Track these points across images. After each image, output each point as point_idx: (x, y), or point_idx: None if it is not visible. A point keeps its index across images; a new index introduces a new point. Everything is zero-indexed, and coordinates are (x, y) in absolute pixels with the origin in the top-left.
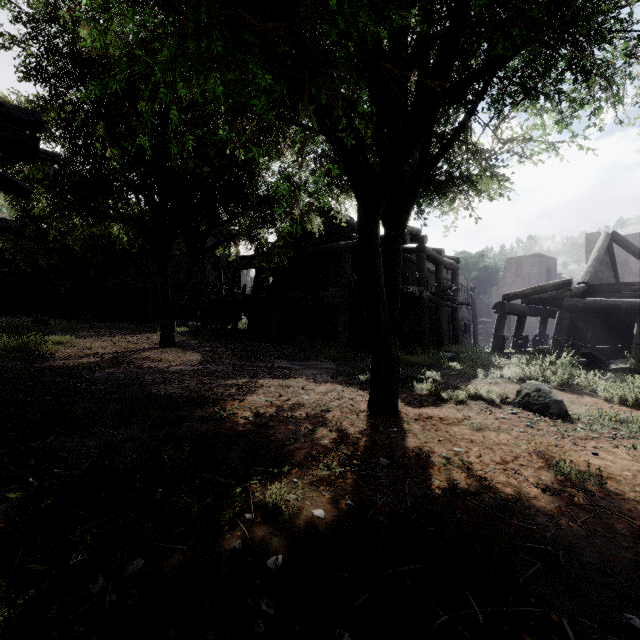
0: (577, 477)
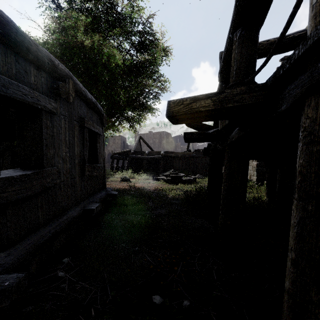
0: (132, 186)
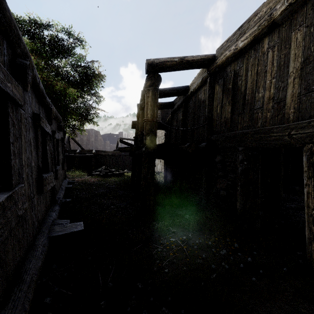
0: (73, 180)
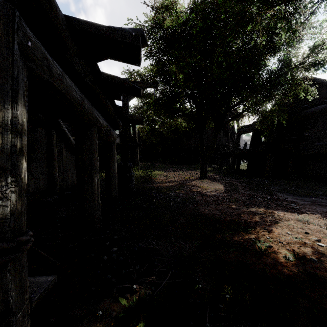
0: None
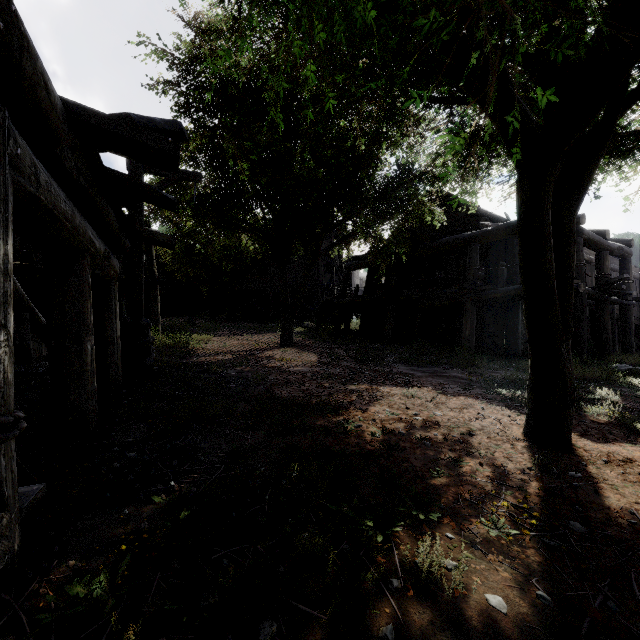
0: None
